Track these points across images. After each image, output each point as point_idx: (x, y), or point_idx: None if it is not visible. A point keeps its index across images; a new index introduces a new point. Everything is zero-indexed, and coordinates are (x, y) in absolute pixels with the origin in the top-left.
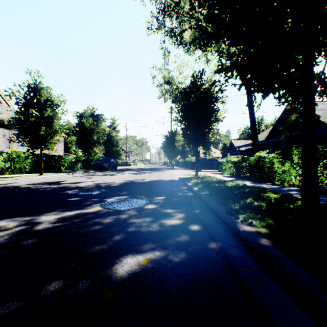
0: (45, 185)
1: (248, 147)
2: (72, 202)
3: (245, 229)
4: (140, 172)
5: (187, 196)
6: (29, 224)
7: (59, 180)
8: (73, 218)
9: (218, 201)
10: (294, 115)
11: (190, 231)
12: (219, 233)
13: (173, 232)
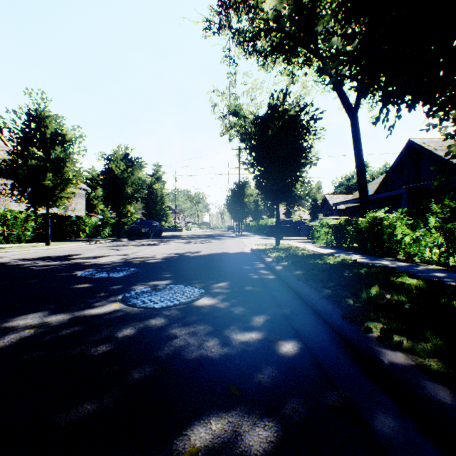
0: (45, 262)
1: (349, 205)
2: (76, 291)
3: (394, 361)
4: (194, 240)
5: (266, 280)
6: None
7: (70, 253)
8: (65, 326)
9: (322, 291)
10: None
11: (280, 358)
12: (338, 365)
13: (247, 361)
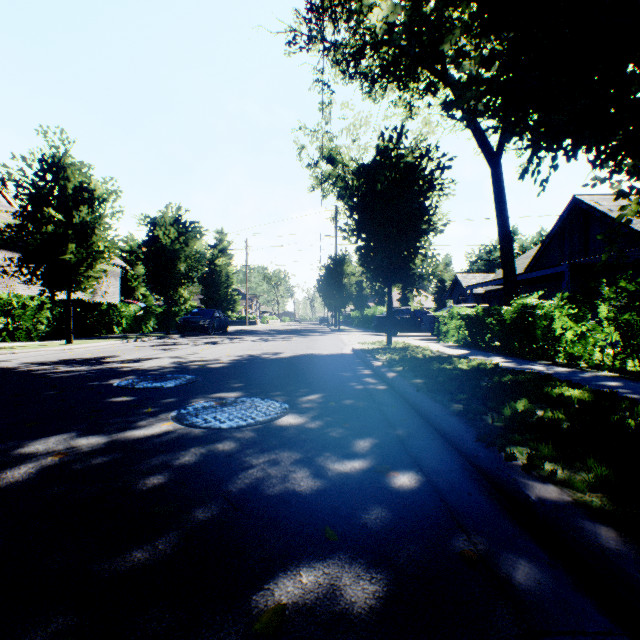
0: (68, 366)
1: (490, 288)
2: (113, 407)
3: (544, 496)
4: (273, 337)
5: (374, 392)
6: None
7: (101, 355)
8: (101, 453)
9: (450, 405)
10: (633, 204)
11: (392, 493)
12: (470, 502)
13: (348, 497)
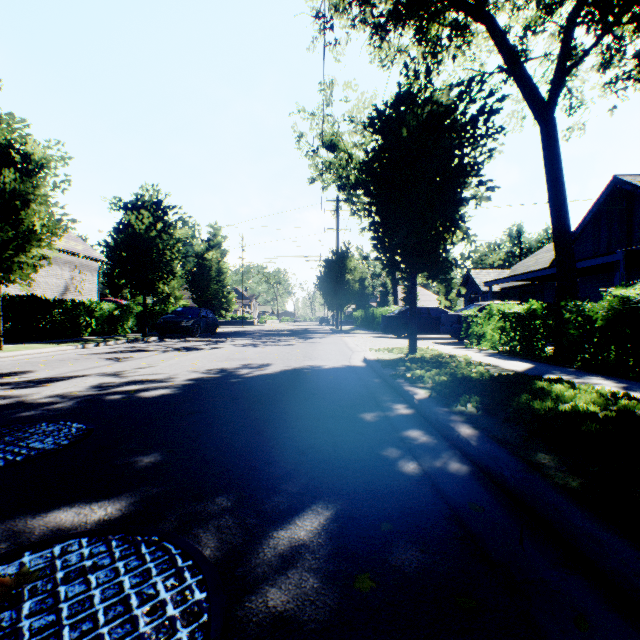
0: None
1: (507, 285)
2: None
3: None
4: (265, 341)
5: (454, 494)
6: None
7: (10, 370)
8: None
9: None
10: None
11: None
12: None
13: None
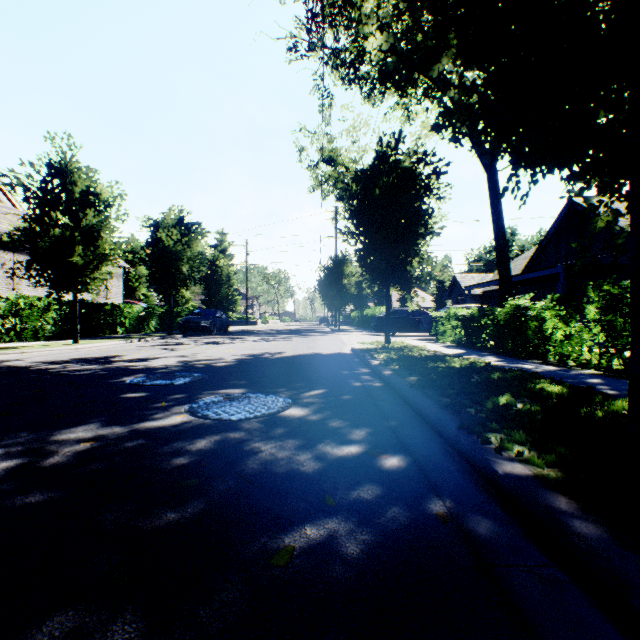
0: (79, 365)
1: (488, 289)
2: (129, 401)
3: (509, 471)
4: (274, 337)
5: (370, 388)
6: (26, 455)
7: (109, 354)
8: (127, 440)
9: (439, 400)
10: (603, 217)
11: (383, 471)
12: (448, 478)
13: (345, 474)
